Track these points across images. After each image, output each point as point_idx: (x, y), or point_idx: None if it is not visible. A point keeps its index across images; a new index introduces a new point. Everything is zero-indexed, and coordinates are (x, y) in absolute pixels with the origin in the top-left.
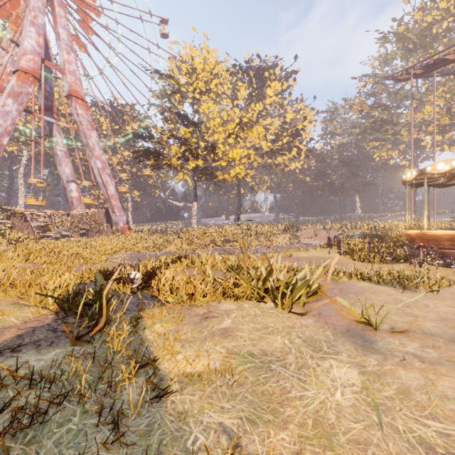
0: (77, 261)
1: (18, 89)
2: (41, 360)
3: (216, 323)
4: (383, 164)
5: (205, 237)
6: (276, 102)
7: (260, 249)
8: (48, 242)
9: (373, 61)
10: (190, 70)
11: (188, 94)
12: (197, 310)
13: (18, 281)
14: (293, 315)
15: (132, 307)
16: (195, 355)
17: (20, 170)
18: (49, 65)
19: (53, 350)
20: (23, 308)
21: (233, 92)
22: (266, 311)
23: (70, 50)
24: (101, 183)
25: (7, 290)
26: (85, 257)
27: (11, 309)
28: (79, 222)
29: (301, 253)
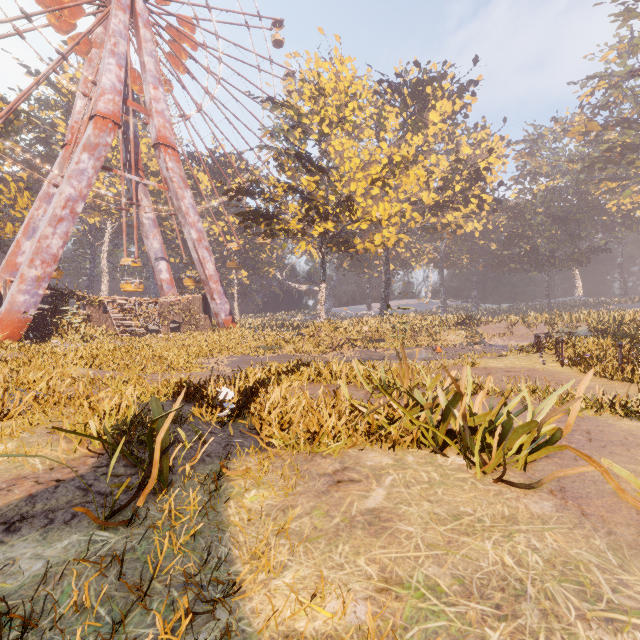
0: (158, 367)
1: (95, 140)
2: (39, 557)
3: (357, 497)
4: (624, 218)
5: (337, 333)
6: (444, 131)
7: (421, 353)
8: (130, 339)
9: (607, 52)
10: (316, 91)
11: (312, 127)
12: (323, 463)
13: (63, 397)
14: (506, 488)
15: (217, 450)
16: (315, 579)
17: (103, 247)
18: (132, 106)
19: (68, 534)
20: (59, 442)
21: (378, 121)
22: (450, 475)
23: (157, 84)
24: (197, 259)
25: (49, 410)
26: (169, 361)
27: (42, 443)
28: (170, 313)
29: (492, 361)
